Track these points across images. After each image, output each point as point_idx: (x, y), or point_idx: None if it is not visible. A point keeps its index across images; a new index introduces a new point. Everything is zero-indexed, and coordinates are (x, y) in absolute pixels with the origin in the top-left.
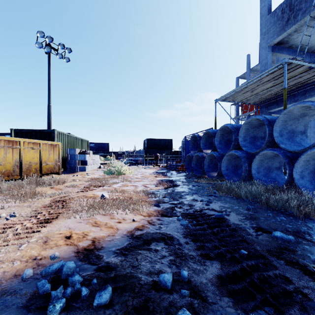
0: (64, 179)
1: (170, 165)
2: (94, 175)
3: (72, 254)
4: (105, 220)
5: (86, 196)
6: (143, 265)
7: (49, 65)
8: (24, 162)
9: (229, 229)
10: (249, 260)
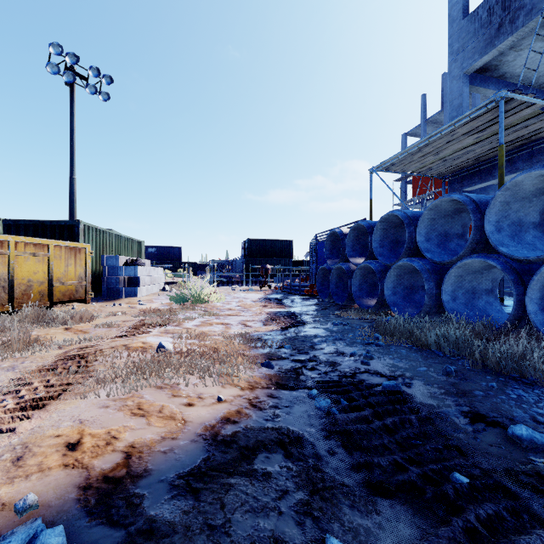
0: (92, 313)
1: (290, 285)
2: (151, 305)
3: (72, 495)
4: (160, 400)
5: (128, 347)
6: (237, 523)
7: (72, 105)
8: (18, 281)
9: (416, 419)
10: (477, 501)
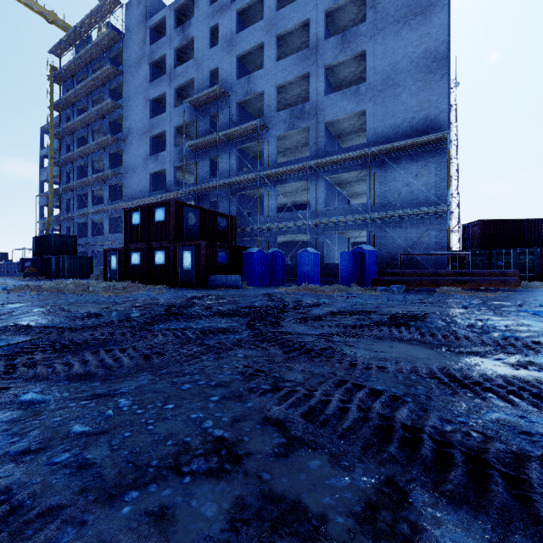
0: None
1: None
2: None
3: None
4: None
5: None
6: None
7: None
8: None
9: None
10: None
